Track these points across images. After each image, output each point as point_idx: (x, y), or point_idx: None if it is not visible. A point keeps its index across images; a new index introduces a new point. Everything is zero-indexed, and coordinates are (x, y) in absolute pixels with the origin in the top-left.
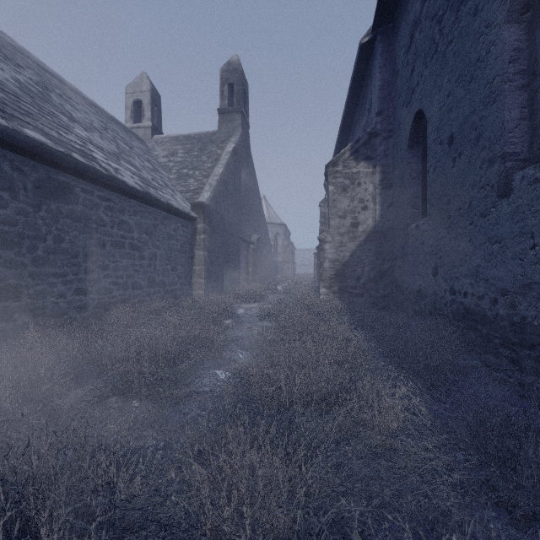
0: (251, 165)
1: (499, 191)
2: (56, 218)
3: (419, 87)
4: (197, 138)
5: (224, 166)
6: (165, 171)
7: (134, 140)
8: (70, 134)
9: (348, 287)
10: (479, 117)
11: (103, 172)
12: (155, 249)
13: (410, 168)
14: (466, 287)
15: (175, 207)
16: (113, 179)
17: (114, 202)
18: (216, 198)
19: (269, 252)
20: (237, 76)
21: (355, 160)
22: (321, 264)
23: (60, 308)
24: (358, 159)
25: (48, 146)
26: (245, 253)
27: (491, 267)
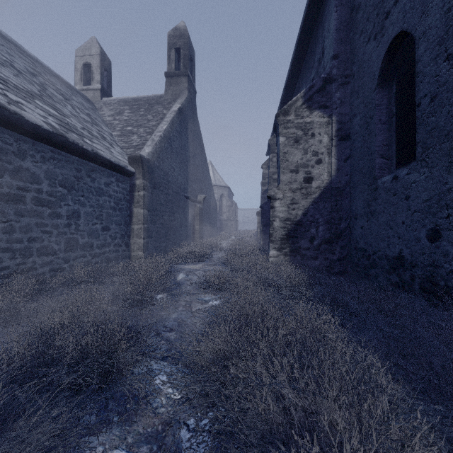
0: (198, 129)
1: None
2: None
3: (400, 3)
4: (145, 100)
5: (168, 123)
6: (109, 128)
7: (78, 97)
8: None
9: (300, 248)
10: None
11: None
12: (78, 205)
13: (379, 111)
14: None
15: (106, 158)
16: None
17: (4, 141)
18: (158, 154)
19: (215, 211)
20: (184, 41)
21: (308, 109)
22: (271, 223)
23: None
24: (311, 108)
25: None
26: (192, 212)
27: None
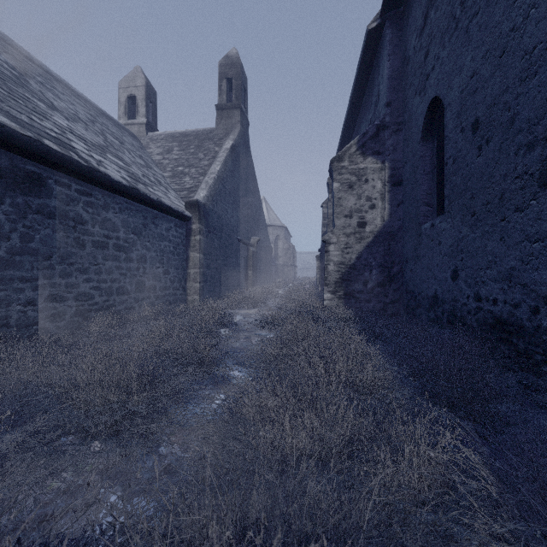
0: (251, 164)
1: (543, 179)
2: (23, 214)
3: (435, 71)
4: (194, 135)
5: (221, 163)
6: (159, 169)
7: (126, 136)
8: (46, 121)
9: (354, 292)
10: (514, 95)
11: (81, 163)
12: (145, 250)
13: (423, 162)
14: (495, 293)
15: (168, 206)
16: (94, 171)
17: (96, 197)
18: (213, 197)
19: (269, 255)
20: (236, 70)
21: (362, 155)
22: (326, 267)
23: (28, 317)
24: (365, 154)
25: (11, 128)
26: (245, 256)
27: (530, 269)
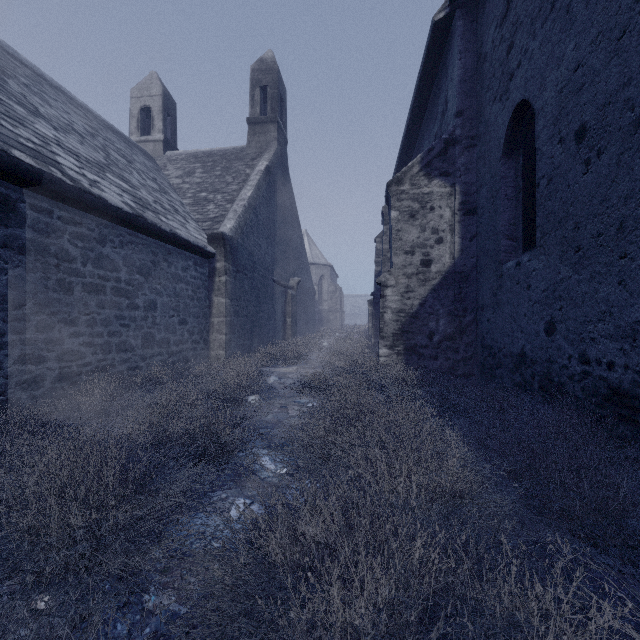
0: (290, 190)
1: None
2: None
3: (522, 68)
4: (221, 155)
5: (253, 188)
6: (178, 195)
7: (138, 155)
8: (22, 128)
9: (417, 346)
10: None
11: (65, 182)
12: (154, 295)
13: (505, 184)
14: (611, 354)
15: (184, 239)
16: (83, 193)
17: (87, 227)
18: (242, 229)
19: (312, 299)
20: (271, 77)
21: (427, 177)
22: (382, 316)
23: None
24: (430, 176)
25: None
26: (282, 300)
27: None
